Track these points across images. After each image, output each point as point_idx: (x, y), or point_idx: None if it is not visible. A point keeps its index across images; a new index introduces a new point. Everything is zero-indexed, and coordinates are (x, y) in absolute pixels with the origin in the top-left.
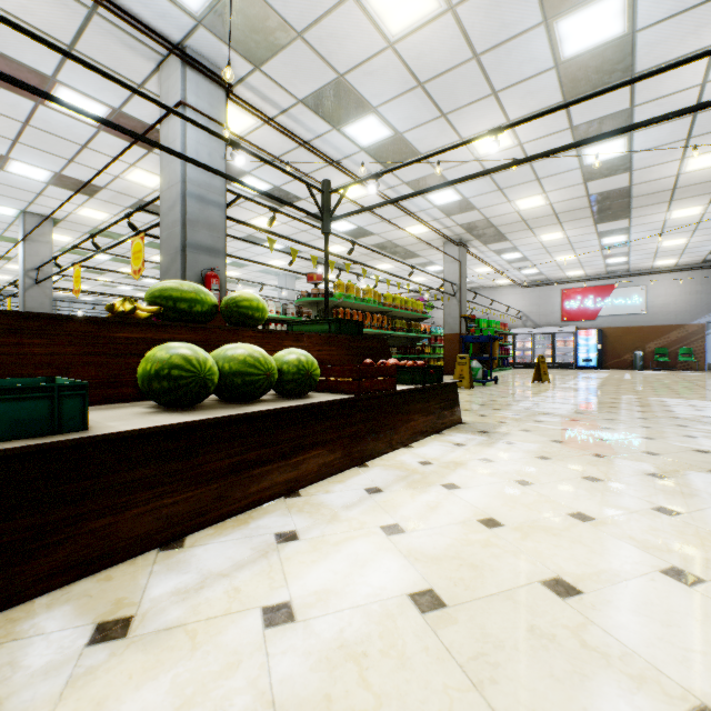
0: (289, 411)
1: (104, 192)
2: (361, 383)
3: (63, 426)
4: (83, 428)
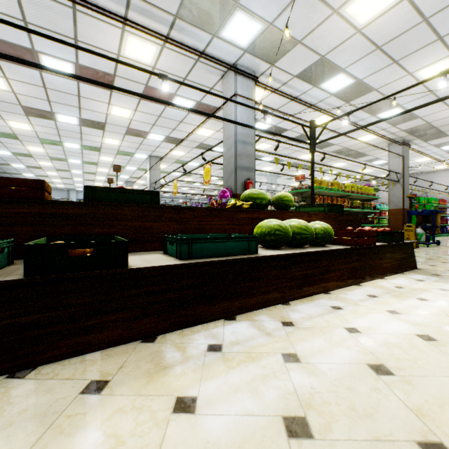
0: (322, 252)
1: (185, 142)
2: (356, 240)
3: (251, 251)
4: (256, 253)
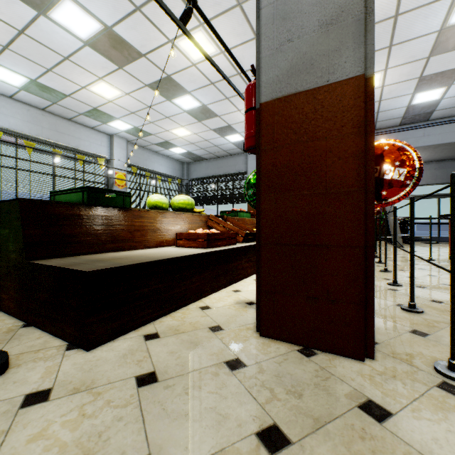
0: None
1: None
2: None
3: None
4: None
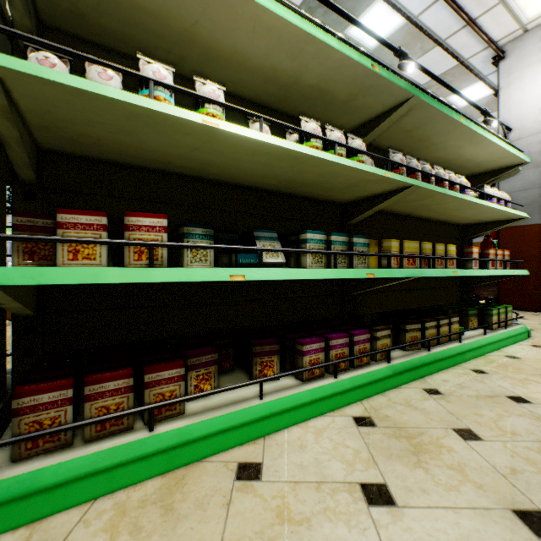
0: None
1: None
2: None
3: None
4: None
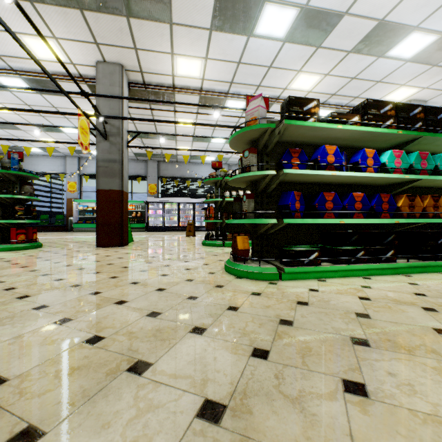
0: None
1: None
2: None
3: None
4: None
